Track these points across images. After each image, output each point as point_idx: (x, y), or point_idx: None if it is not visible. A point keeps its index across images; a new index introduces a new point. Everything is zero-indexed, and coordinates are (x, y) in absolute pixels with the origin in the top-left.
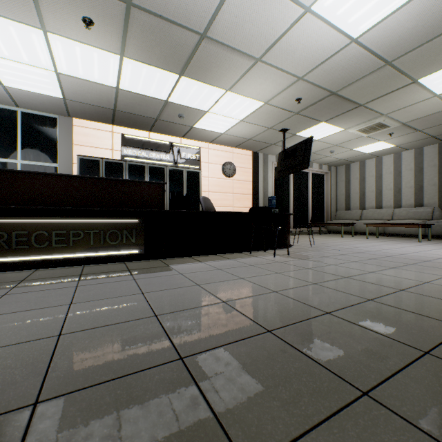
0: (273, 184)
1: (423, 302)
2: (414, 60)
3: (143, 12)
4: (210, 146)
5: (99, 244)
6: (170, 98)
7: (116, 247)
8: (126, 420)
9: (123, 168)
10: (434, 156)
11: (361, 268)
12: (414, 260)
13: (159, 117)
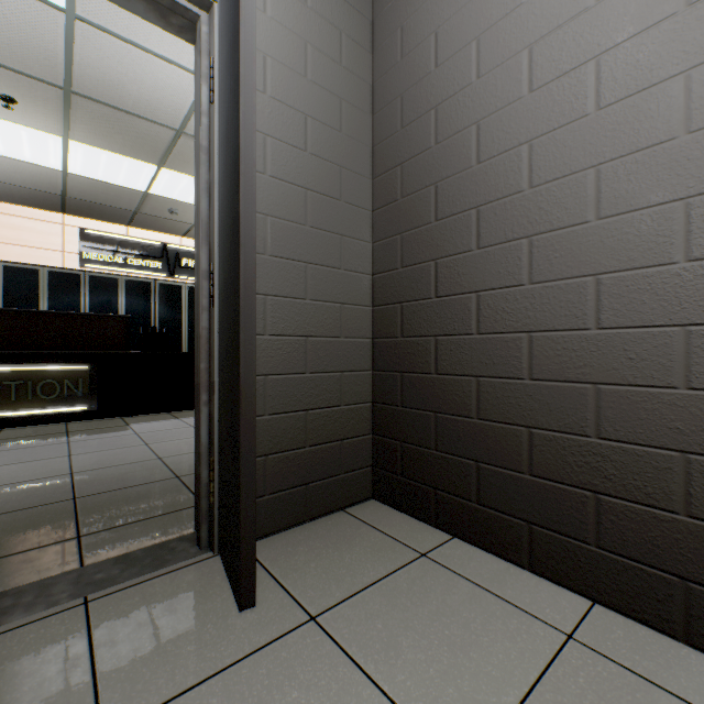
0: None
1: None
2: None
3: (91, 101)
4: None
5: (27, 399)
6: (152, 190)
7: (53, 403)
8: (6, 529)
9: (80, 282)
10: None
11: None
12: None
13: (139, 209)
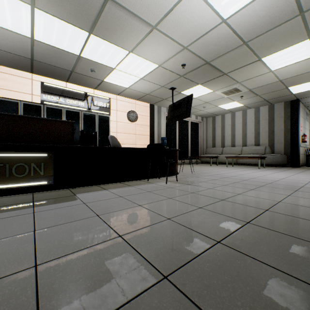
0: (164, 128)
1: (287, 221)
2: (261, 43)
3: None
4: (118, 98)
5: (5, 177)
6: (83, 53)
7: (23, 179)
8: None
9: (41, 110)
10: (265, 113)
11: (231, 191)
12: (262, 182)
13: (74, 69)
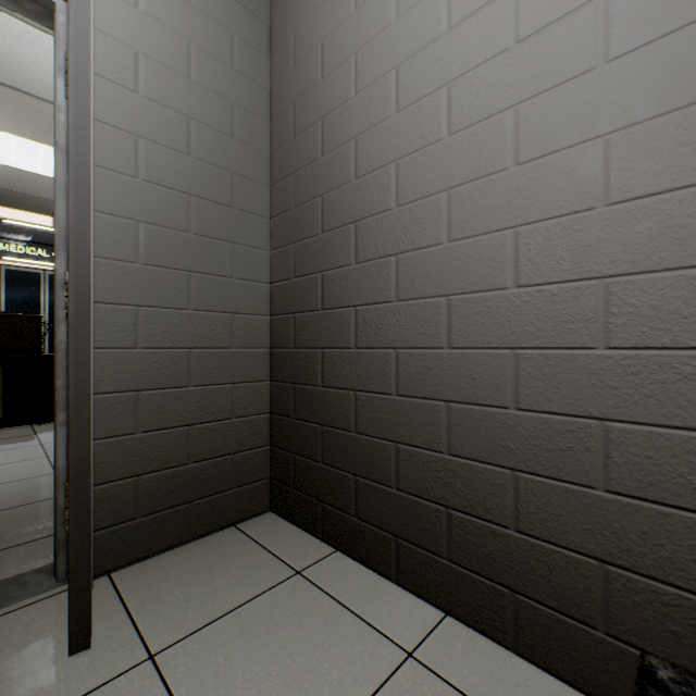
0: None
1: None
2: None
3: None
4: None
5: None
6: None
7: None
8: None
9: None
10: None
11: None
12: None
13: None
